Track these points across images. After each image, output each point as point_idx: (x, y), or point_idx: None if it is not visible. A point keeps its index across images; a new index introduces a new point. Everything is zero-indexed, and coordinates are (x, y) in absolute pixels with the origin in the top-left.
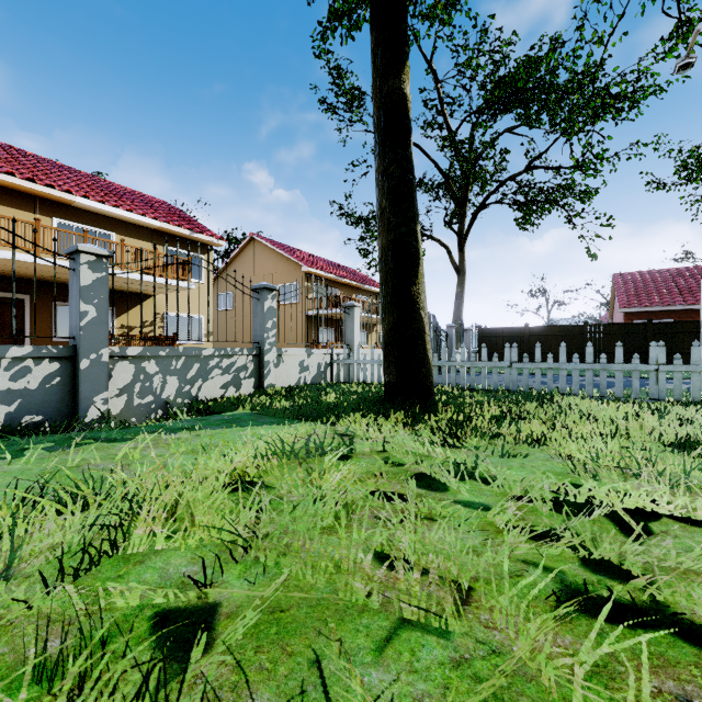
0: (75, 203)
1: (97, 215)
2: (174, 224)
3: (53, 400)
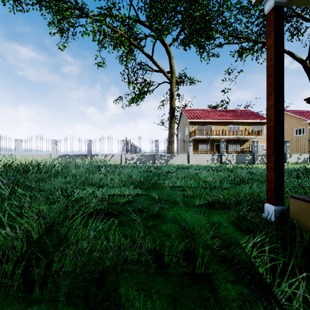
0: (232, 121)
1: (236, 122)
2: (255, 119)
3: (251, 161)
